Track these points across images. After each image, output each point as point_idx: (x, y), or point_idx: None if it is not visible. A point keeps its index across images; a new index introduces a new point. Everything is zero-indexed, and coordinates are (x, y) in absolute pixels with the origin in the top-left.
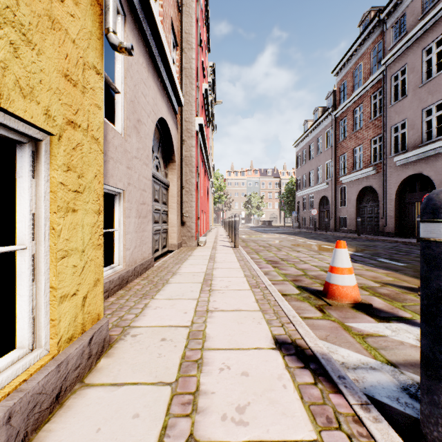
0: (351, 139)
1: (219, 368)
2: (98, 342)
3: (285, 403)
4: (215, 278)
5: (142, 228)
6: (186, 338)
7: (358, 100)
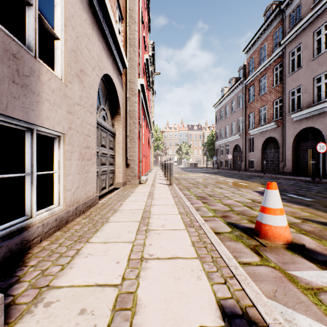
0: (258, 101)
1: None
2: None
3: None
4: (152, 216)
5: (86, 170)
6: (112, 307)
7: (263, 71)
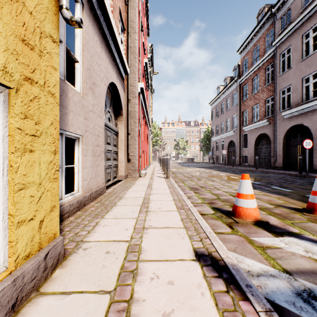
0: (251, 100)
1: (150, 277)
2: (53, 256)
3: (203, 310)
4: (151, 202)
5: (97, 164)
6: (126, 251)
7: (256, 71)
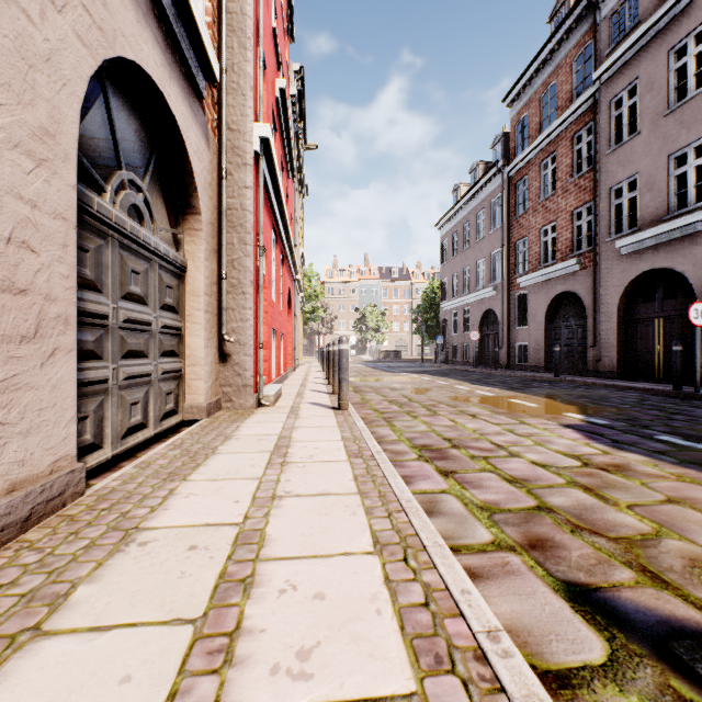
0: (537, 213)
1: None
2: None
3: None
4: (264, 572)
5: (1, 380)
6: None
7: (548, 146)
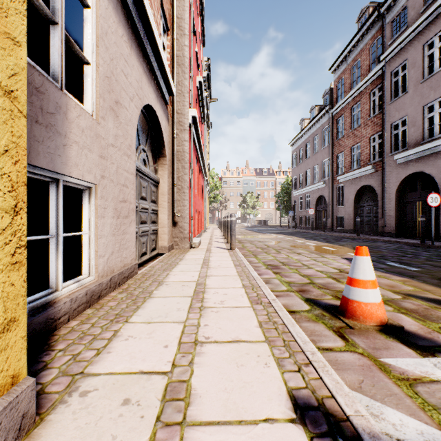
0: (349, 137)
1: None
2: (6, 427)
3: None
4: (208, 290)
5: (122, 230)
6: (161, 397)
7: (356, 97)
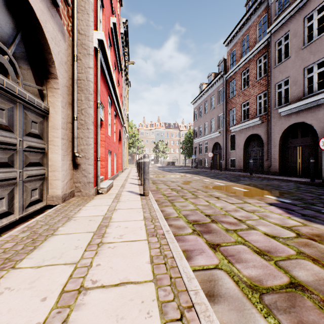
0: (240, 96)
1: None
2: None
3: None
4: None
5: None
6: None
7: (245, 64)
